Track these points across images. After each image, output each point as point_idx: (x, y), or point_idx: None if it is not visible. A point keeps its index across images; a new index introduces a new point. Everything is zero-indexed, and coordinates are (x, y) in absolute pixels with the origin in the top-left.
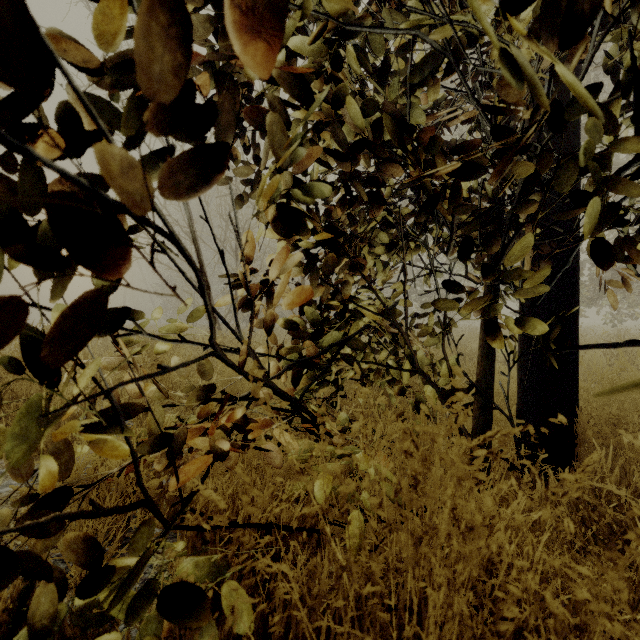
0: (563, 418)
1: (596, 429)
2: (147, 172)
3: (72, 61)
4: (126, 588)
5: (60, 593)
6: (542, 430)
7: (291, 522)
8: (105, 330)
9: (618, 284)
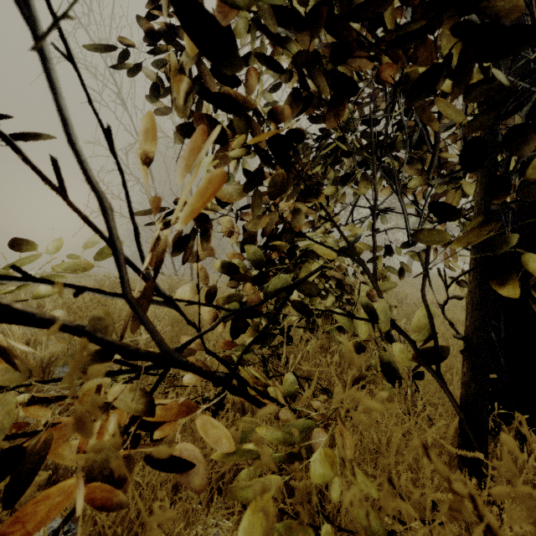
0: None
1: None
2: None
3: None
4: None
5: None
6: None
7: None
8: None
9: None
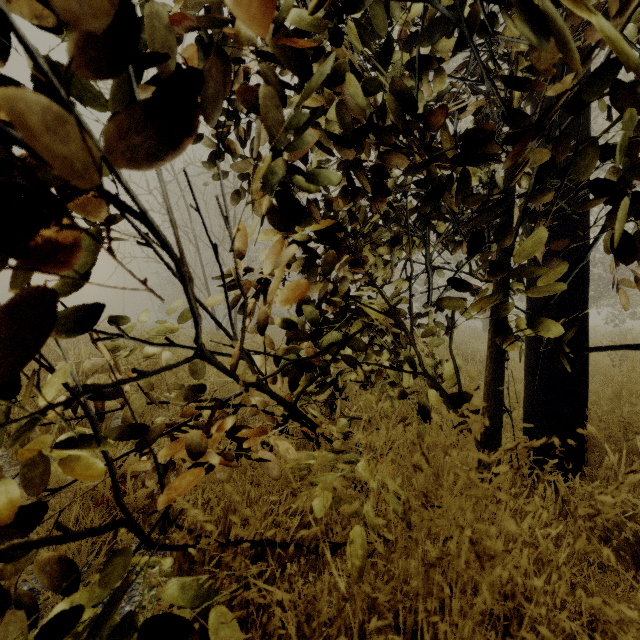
0: (593, 429)
1: (607, 433)
2: None
3: (25, 11)
4: (99, 622)
5: (30, 622)
6: (569, 442)
7: (288, 537)
8: (77, 330)
9: (632, 282)
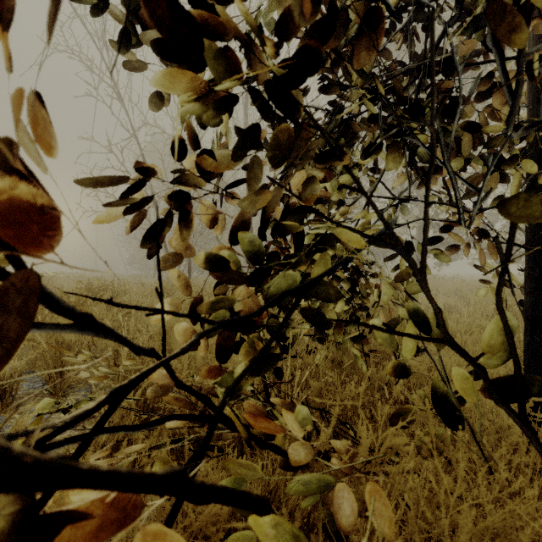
0: None
1: None
2: None
3: None
4: None
5: None
6: None
7: None
8: None
9: None
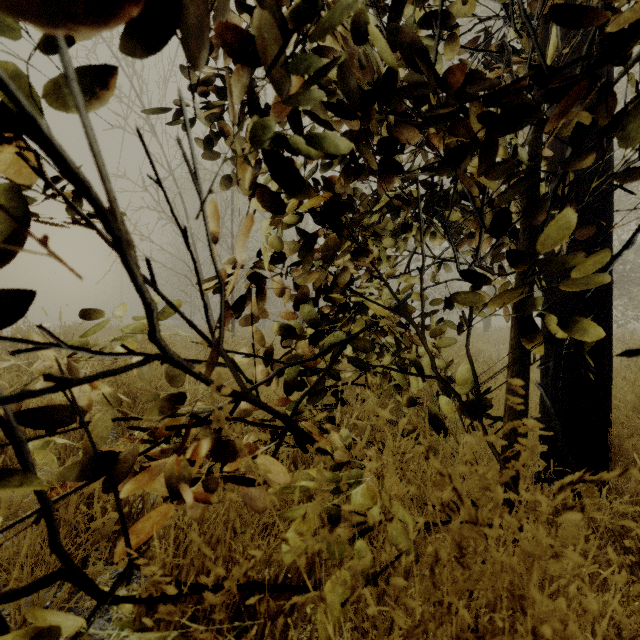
0: None
1: (634, 442)
2: (59, 89)
3: None
4: None
5: None
6: None
7: (281, 574)
8: None
9: None
